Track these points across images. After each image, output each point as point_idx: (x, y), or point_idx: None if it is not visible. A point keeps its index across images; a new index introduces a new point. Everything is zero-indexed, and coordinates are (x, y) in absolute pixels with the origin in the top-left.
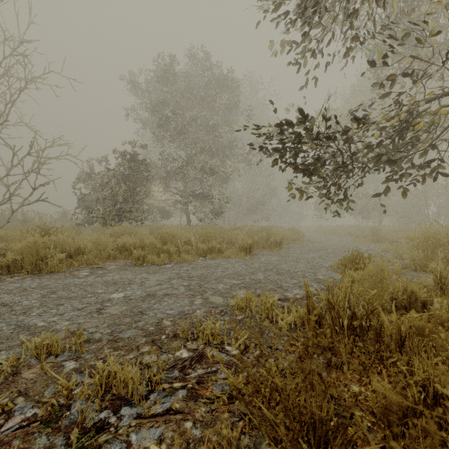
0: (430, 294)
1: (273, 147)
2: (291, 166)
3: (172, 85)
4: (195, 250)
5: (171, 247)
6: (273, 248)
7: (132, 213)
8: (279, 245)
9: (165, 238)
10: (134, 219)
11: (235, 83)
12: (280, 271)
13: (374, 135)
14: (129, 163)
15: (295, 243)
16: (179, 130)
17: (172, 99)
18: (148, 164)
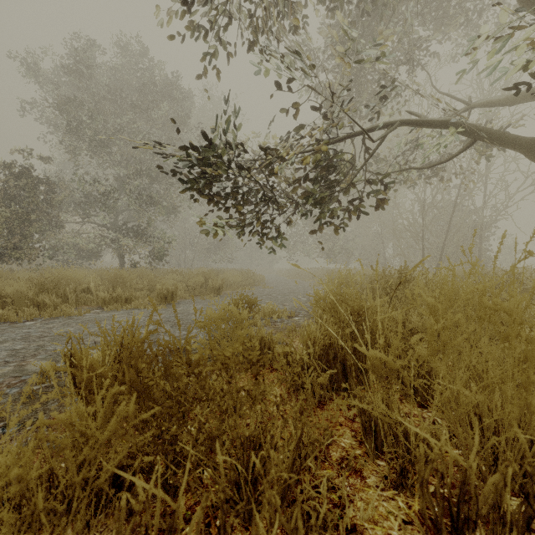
0: (271, 338)
1: (199, 174)
2: (206, 197)
3: (90, 79)
4: (96, 301)
5: (50, 297)
6: (207, 294)
7: (21, 251)
8: (217, 291)
9: (47, 284)
10: (23, 259)
11: (182, 92)
12: (181, 322)
13: (297, 169)
14: (17, 179)
15: (243, 288)
16: (99, 140)
17: (89, 99)
18: (49, 183)
